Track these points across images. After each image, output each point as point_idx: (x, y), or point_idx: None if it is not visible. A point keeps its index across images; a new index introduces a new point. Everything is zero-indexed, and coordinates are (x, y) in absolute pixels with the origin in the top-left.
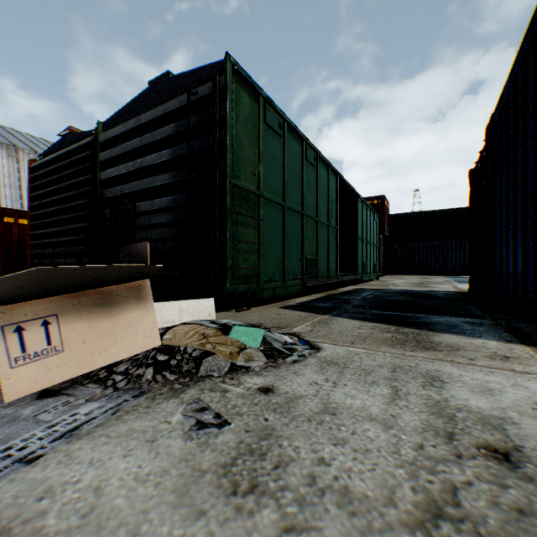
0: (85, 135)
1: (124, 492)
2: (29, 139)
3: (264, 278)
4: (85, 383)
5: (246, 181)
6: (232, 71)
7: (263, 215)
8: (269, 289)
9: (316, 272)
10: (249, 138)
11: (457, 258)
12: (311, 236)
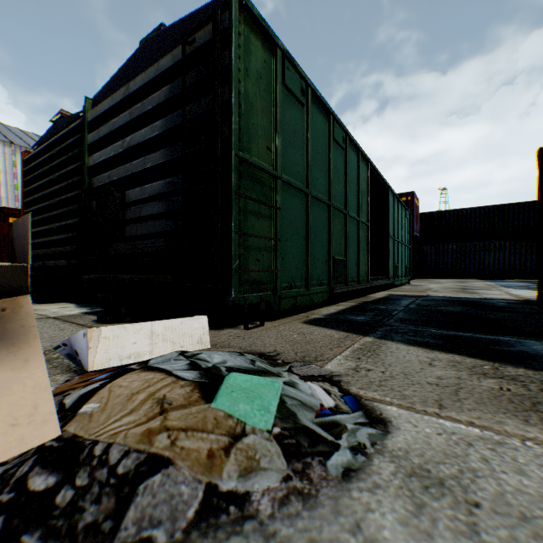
0: (75, 118)
1: None
2: None
3: (282, 283)
4: None
5: (258, 157)
6: (240, 7)
7: (280, 202)
8: (289, 297)
9: (345, 276)
10: (263, 102)
11: (496, 260)
12: (339, 232)
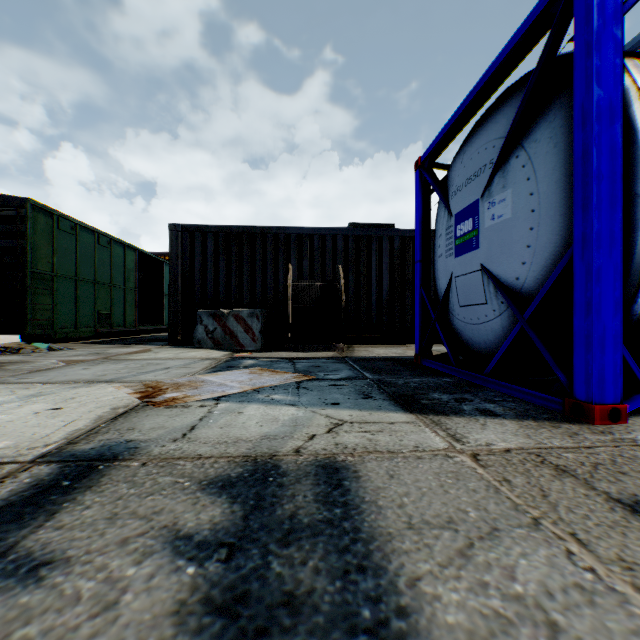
0: None
1: (11, 358)
2: None
3: (59, 326)
4: None
5: (44, 268)
6: (33, 205)
7: (57, 287)
8: (64, 333)
9: (111, 322)
10: (46, 241)
11: None
12: (106, 297)
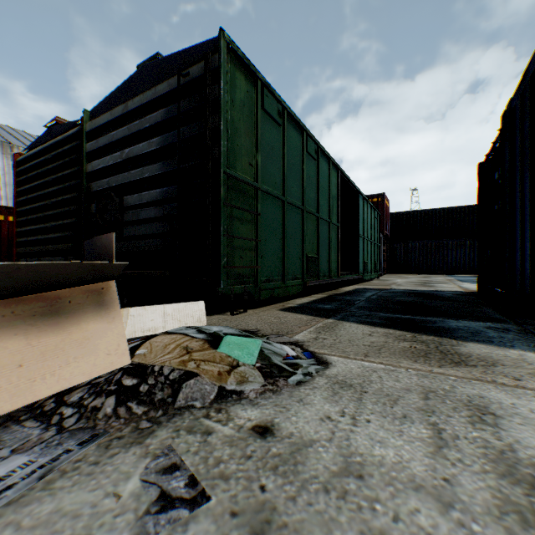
0: (71, 125)
1: None
2: (25, 137)
3: (262, 277)
4: (24, 417)
5: (242, 172)
6: (227, 50)
7: (260, 209)
8: (268, 289)
9: (317, 271)
10: (246, 125)
11: (458, 257)
12: (312, 233)
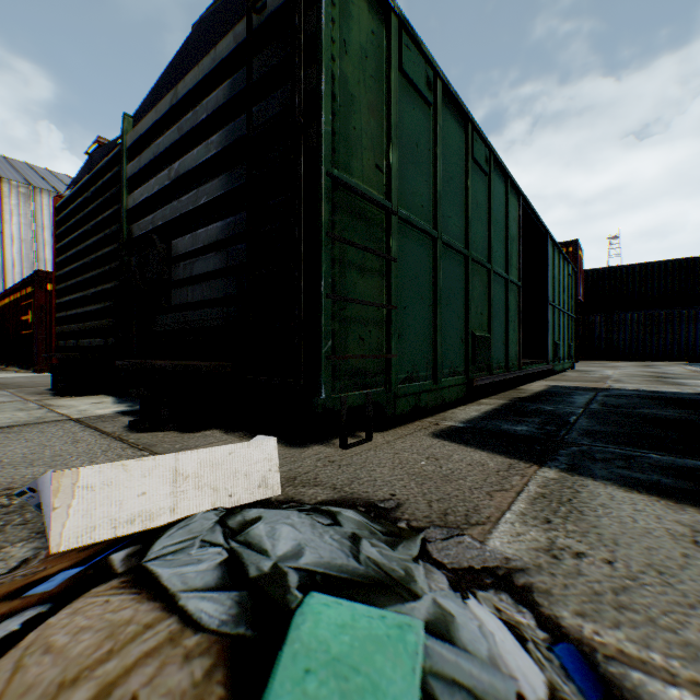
0: (114, 145)
1: None
2: None
3: (399, 374)
4: None
5: (363, 180)
6: None
7: (396, 250)
8: (409, 395)
9: (489, 360)
10: (369, 95)
11: (698, 335)
12: (480, 296)
